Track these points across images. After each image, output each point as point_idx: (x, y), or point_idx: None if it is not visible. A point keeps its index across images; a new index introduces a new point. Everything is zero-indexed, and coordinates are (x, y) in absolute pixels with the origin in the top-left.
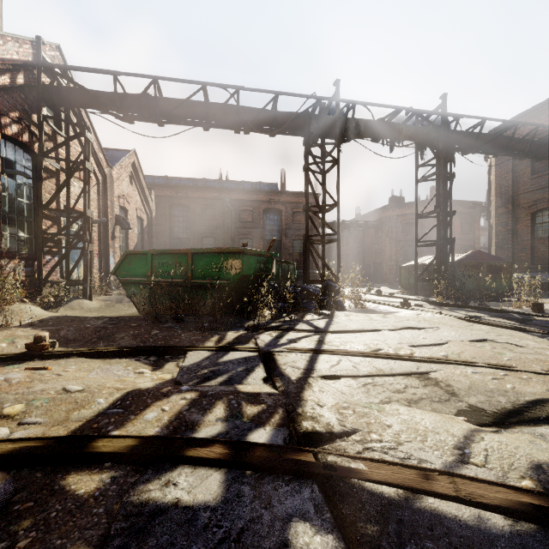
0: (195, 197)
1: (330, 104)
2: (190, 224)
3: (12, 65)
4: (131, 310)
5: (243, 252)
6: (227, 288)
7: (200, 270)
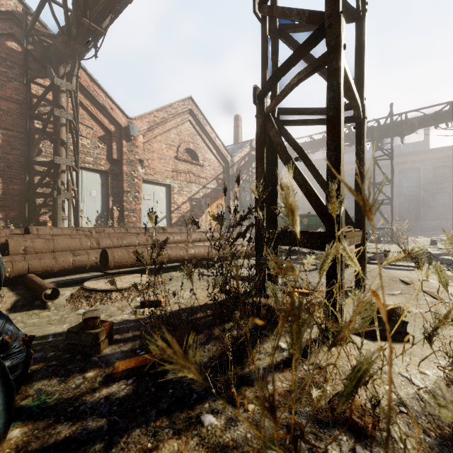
0: None
1: (386, 119)
2: None
3: (244, 156)
4: None
5: (308, 215)
6: (303, 229)
7: None
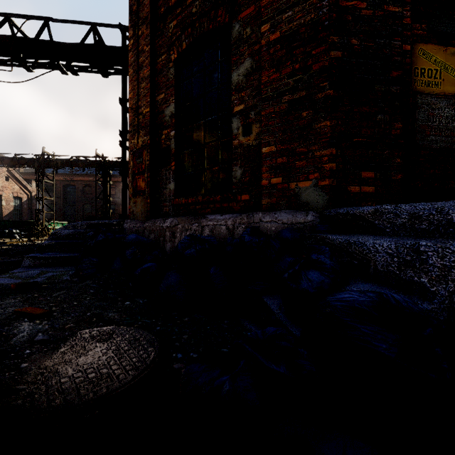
0: (78, 180)
1: (41, 156)
2: (76, 196)
3: None
4: None
5: None
6: None
7: None
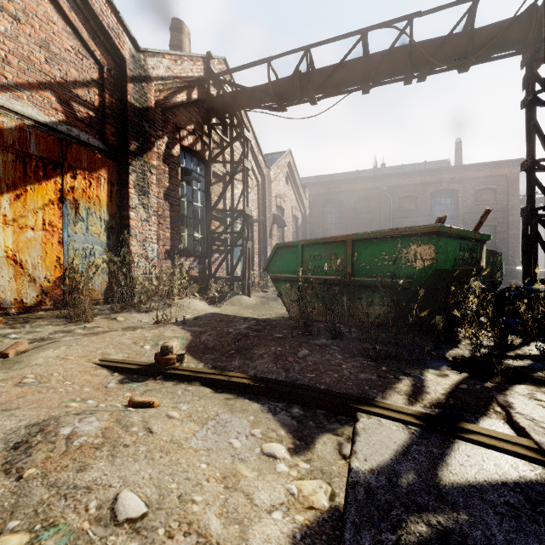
0: (347, 191)
1: None
2: (343, 219)
3: (188, 82)
4: (283, 310)
5: (437, 232)
6: (408, 290)
7: (363, 263)
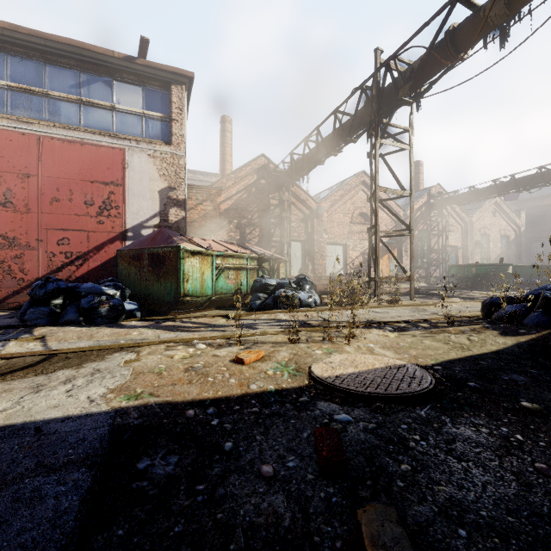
0: None
1: None
2: None
3: (420, 207)
4: None
5: (476, 265)
6: (472, 278)
7: (466, 272)
